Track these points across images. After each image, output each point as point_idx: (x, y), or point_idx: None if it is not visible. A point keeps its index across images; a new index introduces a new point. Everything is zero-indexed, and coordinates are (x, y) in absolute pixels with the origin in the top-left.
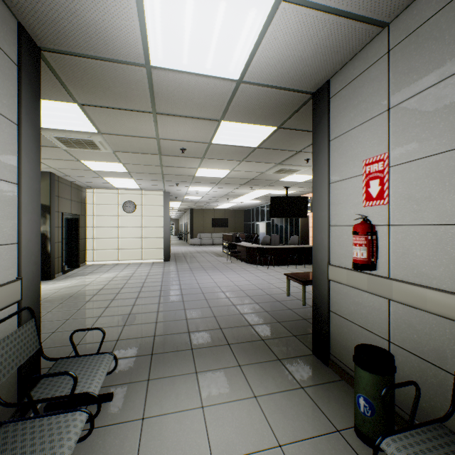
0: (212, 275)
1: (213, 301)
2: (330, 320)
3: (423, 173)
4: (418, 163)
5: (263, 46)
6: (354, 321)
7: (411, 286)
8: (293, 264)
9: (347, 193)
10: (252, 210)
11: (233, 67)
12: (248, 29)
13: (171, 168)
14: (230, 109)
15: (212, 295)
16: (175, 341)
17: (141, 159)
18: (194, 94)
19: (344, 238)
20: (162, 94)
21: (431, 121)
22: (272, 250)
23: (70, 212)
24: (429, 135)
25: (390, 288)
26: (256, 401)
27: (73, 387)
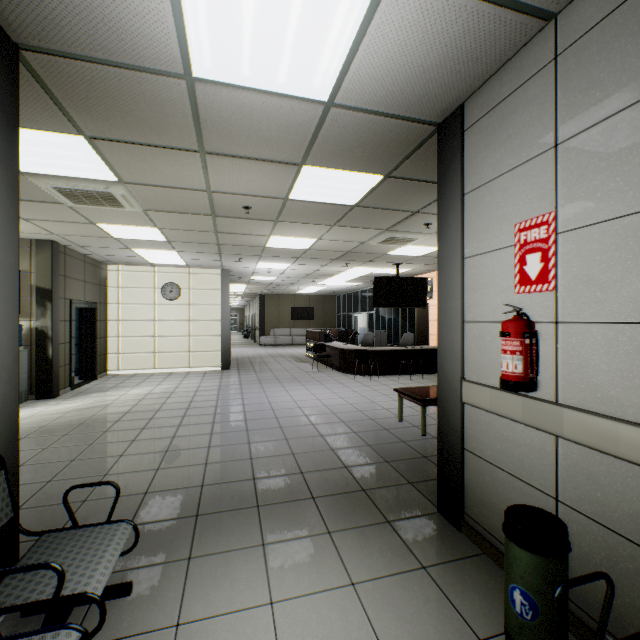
0: (291, 390)
1: (291, 430)
2: (464, 463)
3: (612, 243)
4: (603, 228)
5: (365, 48)
6: (501, 466)
7: (594, 418)
8: (407, 373)
9: (490, 272)
10: (347, 296)
11: (319, 81)
12: (342, 19)
13: (231, 236)
14: (316, 147)
15: (290, 420)
16: (233, 494)
17: (186, 222)
18: (261, 123)
19: (486, 341)
20: (212, 123)
21: (624, 162)
22: (377, 354)
23: (82, 300)
24: (622, 184)
25: (559, 419)
26: (354, 591)
27: (57, 587)
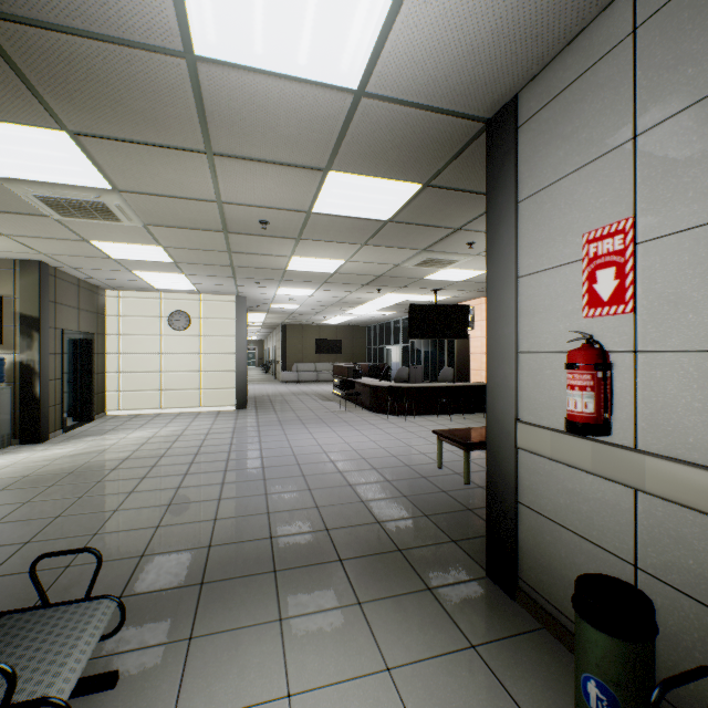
0: (316, 432)
1: (315, 479)
2: (519, 520)
3: (707, 253)
4: (697, 235)
5: (403, 19)
6: (565, 525)
7: (686, 468)
8: (446, 412)
9: (551, 293)
10: (379, 327)
11: (348, 62)
12: None
13: (246, 256)
14: (343, 148)
15: (315, 467)
16: (245, 556)
17: (194, 240)
18: (278, 116)
19: (546, 374)
20: (221, 117)
21: None
22: (412, 391)
23: (76, 329)
24: None
25: (640, 469)
26: (390, 679)
27: (6, 695)
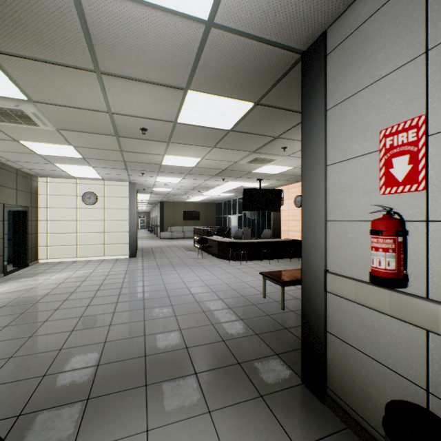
0: (181, 273)
1: (180, 308)
2: (327, 344)
3: None
4: None
5: None
6: (365, 352)
7: None
8: (266, 258)
9: (354, 176)
10: (223, 203)
11: None
12: None
13: (133, 154)
14: (198, 71)
15: (180, 299)
16: (124, 373)
17: (95, 141)
18: (148, 42)
19: (349, 237)
20: (103, 40)
21: None
22: (245, 245)
23: (14, 204)
24: None
25: (434, 315)
26: None
27: None
